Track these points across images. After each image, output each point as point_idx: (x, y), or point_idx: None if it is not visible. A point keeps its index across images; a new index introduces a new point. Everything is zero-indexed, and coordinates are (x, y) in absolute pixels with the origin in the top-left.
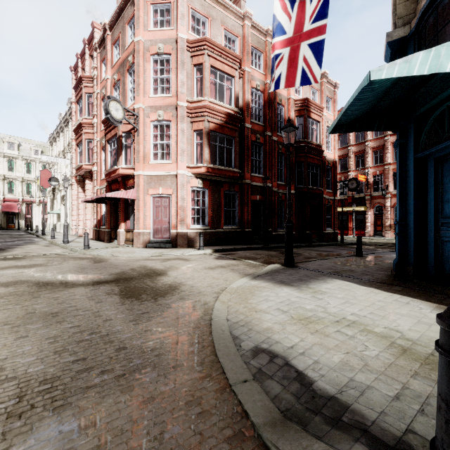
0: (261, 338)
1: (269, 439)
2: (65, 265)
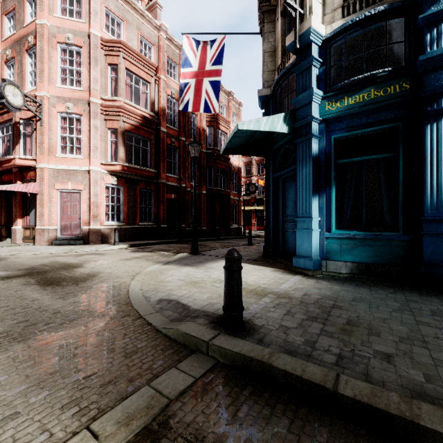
0: (164, 294)
1: (161, 327)
2: None
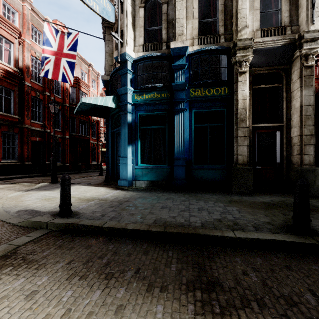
0: (22, 208)
1: (18, 222)
2: None
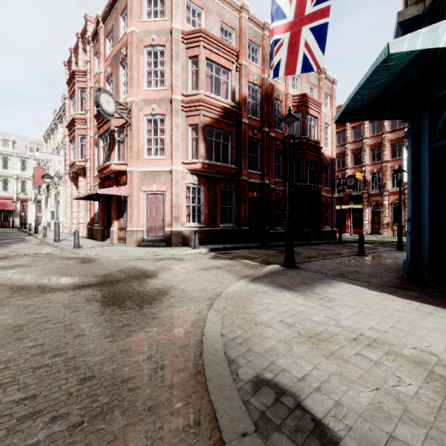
0: (264, 363)
1: None
2: (50, 266)
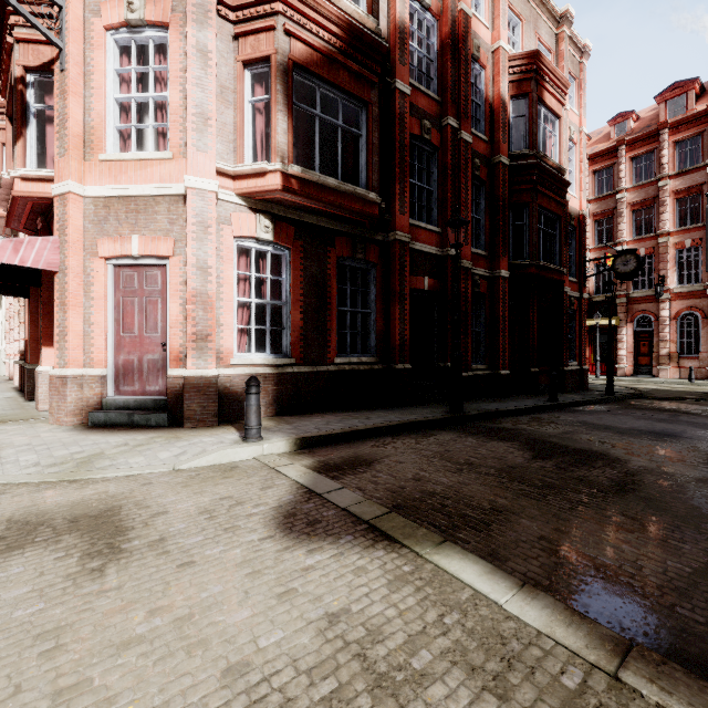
0: None
1: None
2: None
